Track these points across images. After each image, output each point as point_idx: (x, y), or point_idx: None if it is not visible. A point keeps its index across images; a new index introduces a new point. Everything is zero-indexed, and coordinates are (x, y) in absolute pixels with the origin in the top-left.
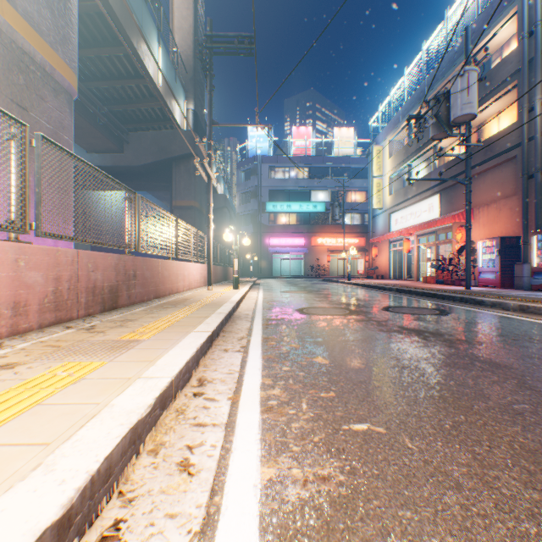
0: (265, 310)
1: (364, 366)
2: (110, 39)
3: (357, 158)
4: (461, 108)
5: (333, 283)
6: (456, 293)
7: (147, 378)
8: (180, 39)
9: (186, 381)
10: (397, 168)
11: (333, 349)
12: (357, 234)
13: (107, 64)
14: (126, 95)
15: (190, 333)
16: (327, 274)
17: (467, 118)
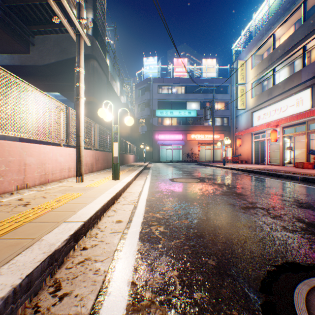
0: None
1: None
2: None
3: (219, 79)
4: None
5: (209, 167)
6: None
7: None
8: None
9: None
10: (261, 75)
11: None
12: (219, 131)
13: None
14: None
15: None
16: (198, 160)
17: None
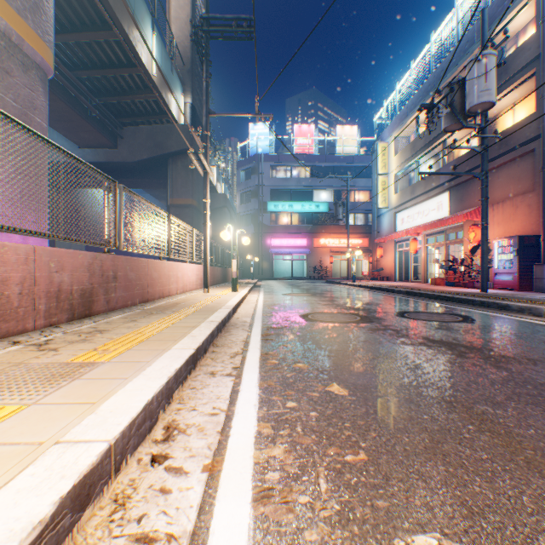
0: (265, 316)
1: (397, 400)
2: (99, 22)
3: (361, 157)
4: (479, 96)
5: (337, 285)
6: (475, 296)
7: (69, 443)
8: (177, 29)
9: (145, 433)
10: (403, 166)
11: (350, 371)
12: (361, 234)
13: (97, 51)
14: (119, 86)
15: (166, 351)
16: (330, 276)
17: (485, 107)
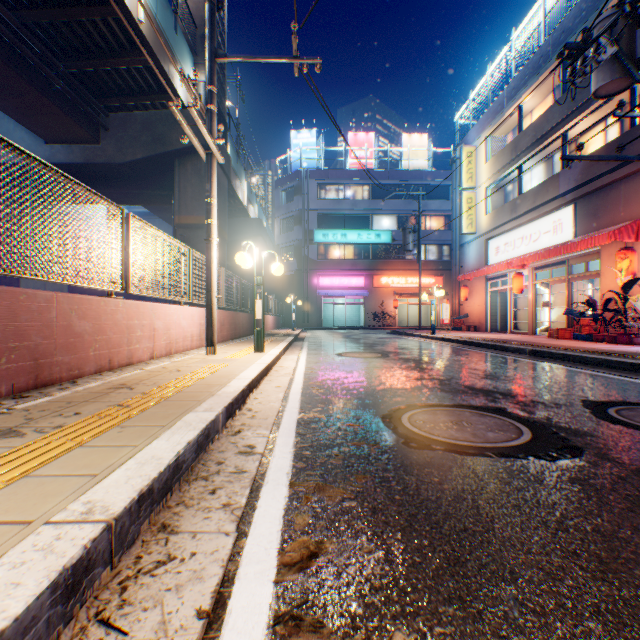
0: (305, 420)
1: None
2: None
3: (433, 173)
4: None
5: (408, 337)
6: None
7: None
8: None
9: None
10: (500, 175)
11: None
12: (433, 271)
13: None
14: (92, 43)
15: None
16: (394, 324)
17: None
